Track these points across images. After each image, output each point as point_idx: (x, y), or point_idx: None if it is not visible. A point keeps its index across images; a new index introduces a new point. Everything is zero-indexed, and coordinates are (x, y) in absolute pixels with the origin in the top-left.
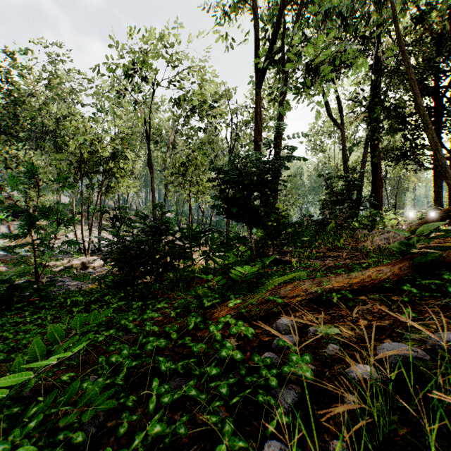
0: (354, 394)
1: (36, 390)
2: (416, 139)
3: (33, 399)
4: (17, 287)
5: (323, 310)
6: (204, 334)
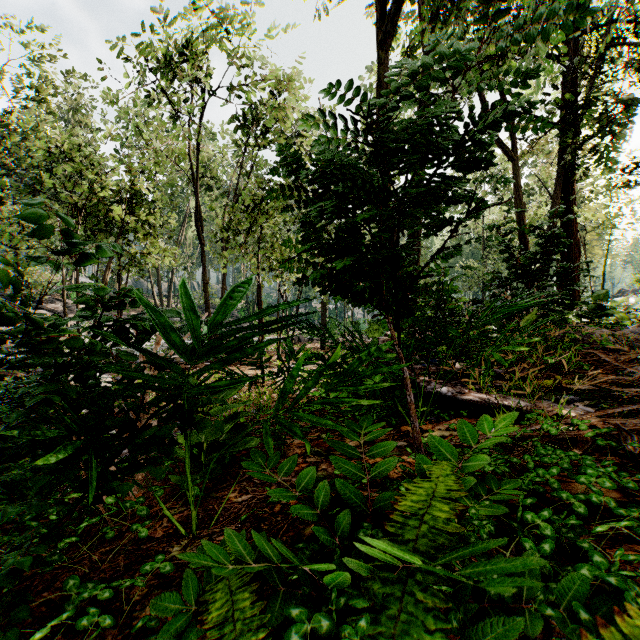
0: None
1: None
2: None
3: None
4: None
5: None
6: None
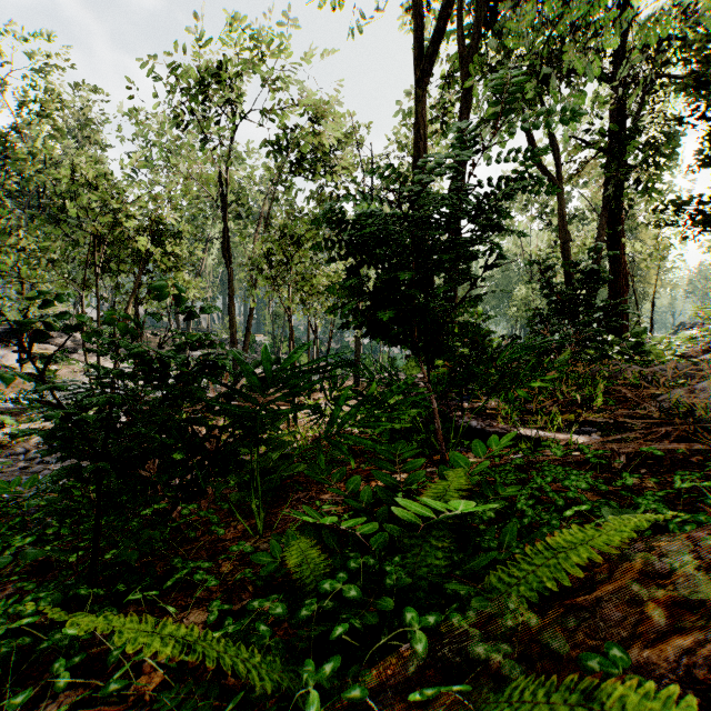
0: None
1: None
2: None
3: None
4: None
5: None
6: None
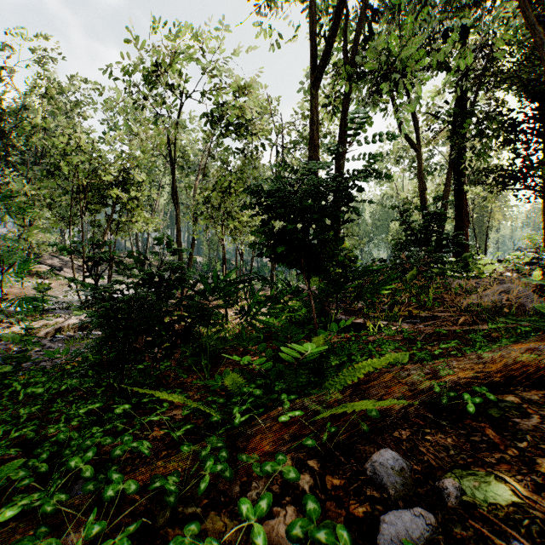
0: None
1: None
2: (533, 154)
3: None
4: None
5: (448, 425)
6: (231, 487)
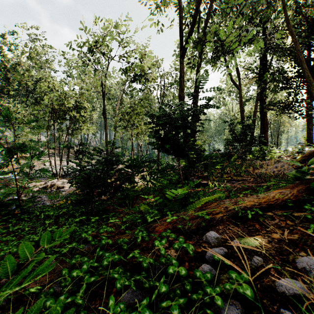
0: (289, 309)
1: (9, 298)
2: (297, 94)
3: (2, 313)
4: (4, 204)
5: (240, 224)
6: (148, 245)
